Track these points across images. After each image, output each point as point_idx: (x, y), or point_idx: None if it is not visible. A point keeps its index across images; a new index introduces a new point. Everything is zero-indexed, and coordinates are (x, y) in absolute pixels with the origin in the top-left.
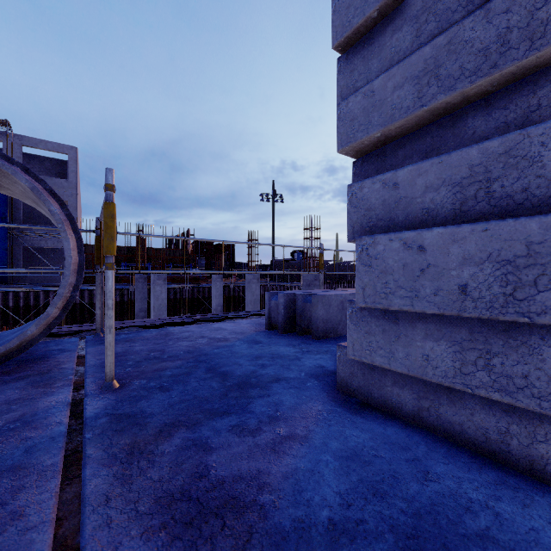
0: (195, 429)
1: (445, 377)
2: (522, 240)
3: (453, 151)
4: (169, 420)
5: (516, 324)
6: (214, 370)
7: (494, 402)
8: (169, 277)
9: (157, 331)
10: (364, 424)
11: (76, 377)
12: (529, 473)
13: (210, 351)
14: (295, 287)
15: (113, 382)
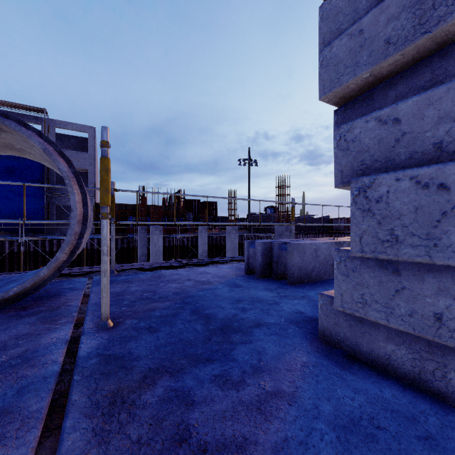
0: (178, 376)
1: None
2: None
3: None
4: (153, 365)
5: None
6: (199, 312)
7: None
8: (164, 229)
9: (152, 273)
10: (356, 383)
11: (78, 314)
12: None
13: (195, 293)
14: (267, 237)
15: (107, 321)
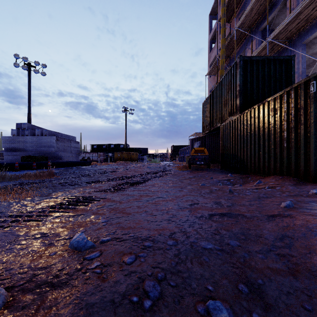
0: None
1: None
2: (12, 157)
3: (10, 152)
4: None
5: (13, 160)
6: None
7: None
8: None
9: None
10: None
11: None
12: None
13: None
14: None
15: None
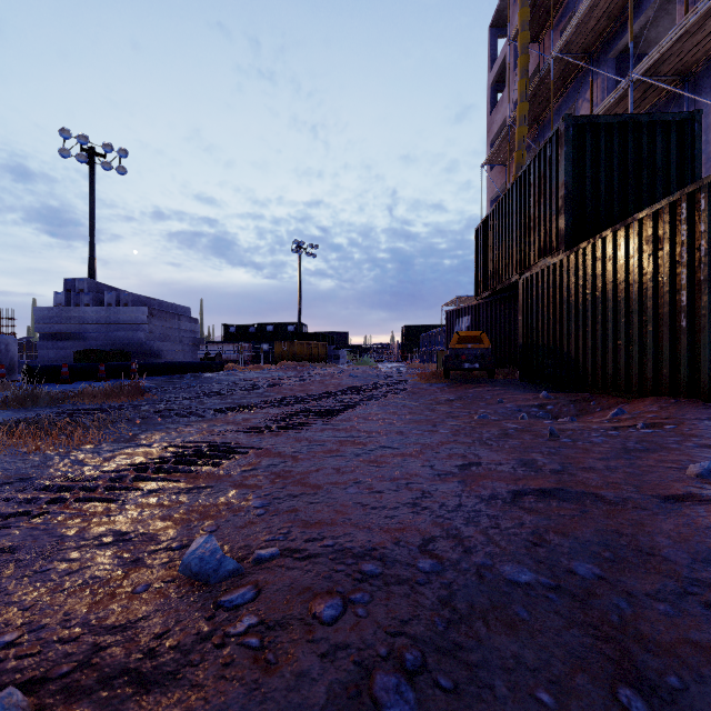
0: None
1: None
2: (56, 352)
3: (52, 341)
4: None
5: (58, 359)
6: None
7: None
8: None
9: None
10: None
11: None
12: None
13: None
14: None
15: None
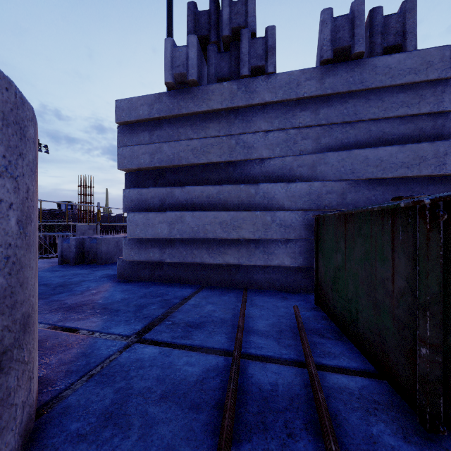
0: (47, 299)
1: (157, 259)
2: (171, 217)
3: (159, 187)
4: None
5: (173, 239)
6: None
7: (171, 265)
8: None
9: None
10: (130, 284)
11: None
12: (178, 282)
13: None
14: (63, 236)
15: None
